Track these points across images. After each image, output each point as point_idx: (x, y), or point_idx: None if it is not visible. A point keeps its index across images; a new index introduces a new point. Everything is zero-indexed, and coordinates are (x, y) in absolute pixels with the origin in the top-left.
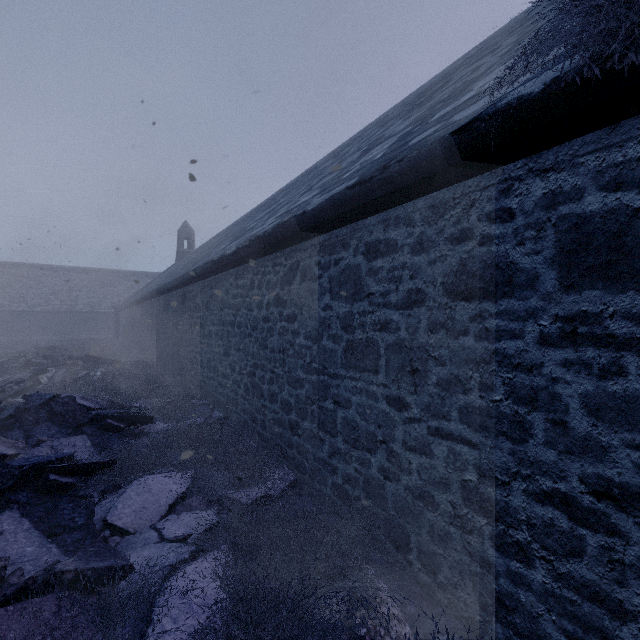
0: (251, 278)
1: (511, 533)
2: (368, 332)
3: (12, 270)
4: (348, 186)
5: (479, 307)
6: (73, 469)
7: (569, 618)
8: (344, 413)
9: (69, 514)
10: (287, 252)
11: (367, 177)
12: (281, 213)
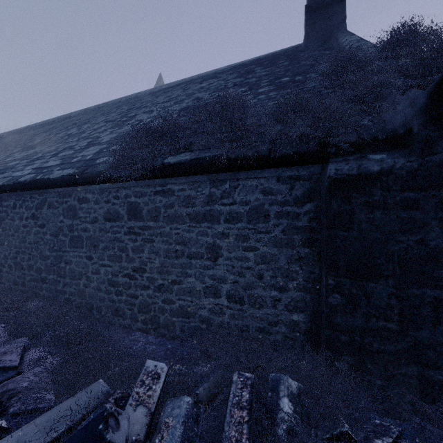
0: (14, 202)
1: (119, 289)
2: (79, 232)
3: None
4: (69, 174)
5: (112, 224)
6: None
7: (129, 305)
8: (69, 266)
9: None
10: (40, 192)
11: (76, 174)
12: (36, 167)
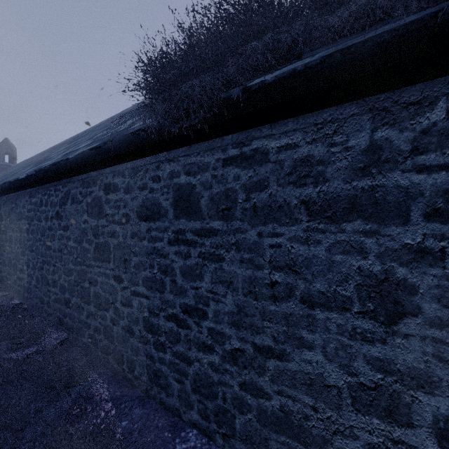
0: (40, 198)
1: (160, 339)
2: (105, 238)
3: None
4: (90, 148)
5: (149, 225)
6: None
7: (177, 372)
8: (94, 289)
9: None
10: (64, 182)
11: (98, 146)
12: (67, 152)
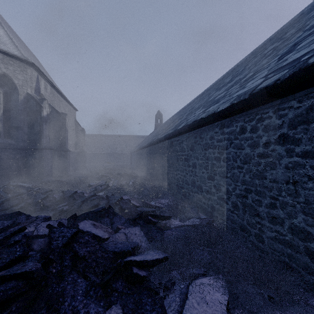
0: (241, 125)
1: None
2: None
3: (95, 137)
4: None
5: None
6: (145, 264)
7: None
8: None
9: (150, 311)
10: (300, 95)
11: None
12: (267, 73)
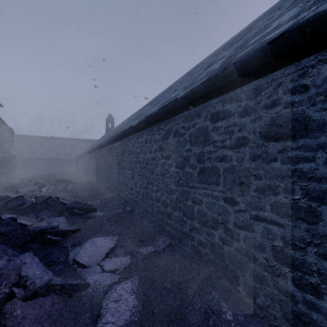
0: (145, 137)
1: (306, 278)
2: (213, 162)
3: (29, 139)
4: (202, 82)
5: (284, 144)
6: (58, 233)
7: None
8: (198, 207)
9: (57, 255)
10: (165, 122)
11: (213, 75)
12: (161, 103)
